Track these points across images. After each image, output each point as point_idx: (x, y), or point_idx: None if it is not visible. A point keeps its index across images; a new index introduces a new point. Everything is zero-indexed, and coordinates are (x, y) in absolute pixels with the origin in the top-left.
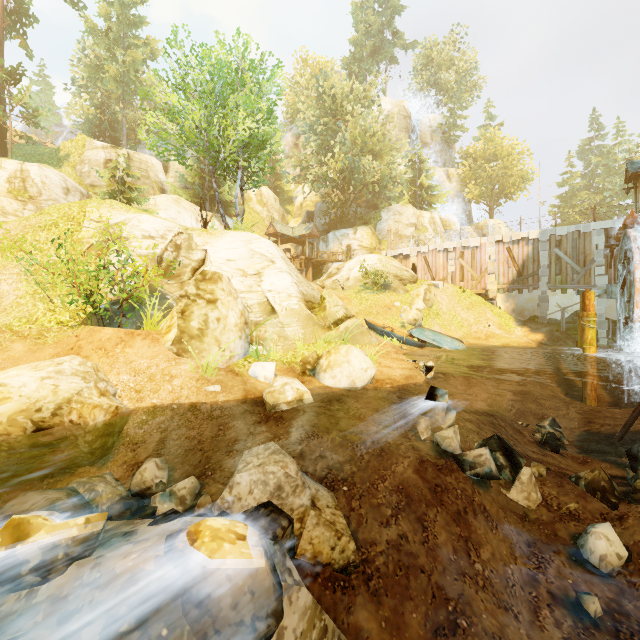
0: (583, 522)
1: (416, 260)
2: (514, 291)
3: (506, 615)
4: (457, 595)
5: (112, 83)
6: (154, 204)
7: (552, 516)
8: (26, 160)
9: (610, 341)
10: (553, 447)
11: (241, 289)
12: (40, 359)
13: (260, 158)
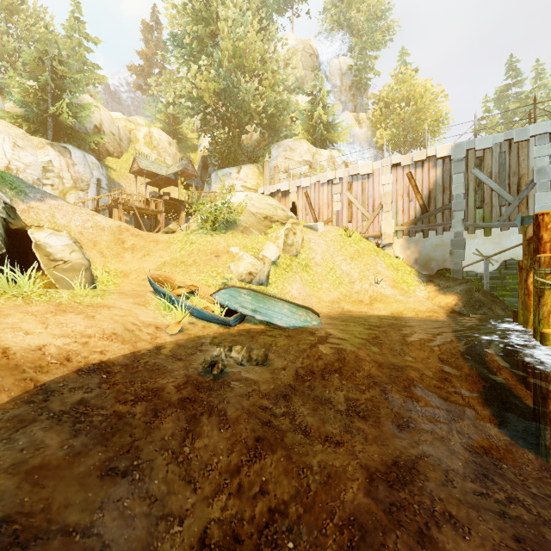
0: None
1: (296, 197)
2: (417, 234)
3: None
4: None
5: None
6: None
7: None
8: None
9: None
10: None
11: None
12: None
13: None
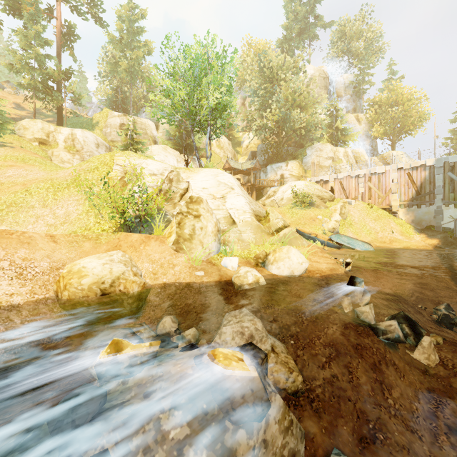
0: None
1: (333, 184)
2: (413, 206)
3: (412, 436)
4: (375, 418)
5: (124, 73)
6: (150, 151)
7: (448, 373)
8: (73, 127)
9: None
10: (448, 325)
11: (212, 208)
12: (99, 252)
13: (222, 117)
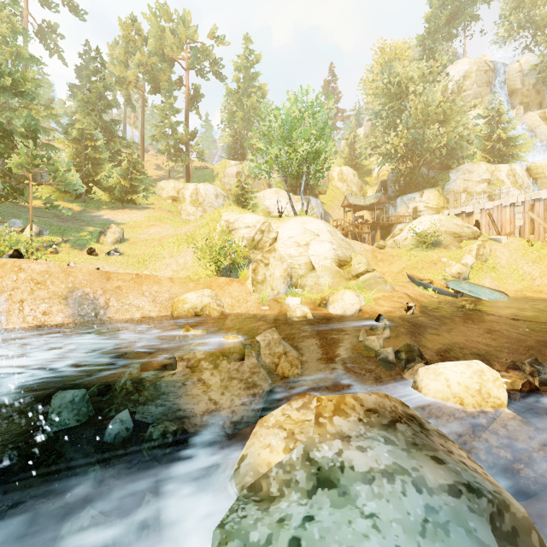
0: None
1: (479, 217)
2: None
3: None
4: None
5: (240, 122)
6: (263, 196)
7: None
8: (198, 180)
9: None
10: None
11: (295, 255)
12: (198, 290)
13: (317, 163)
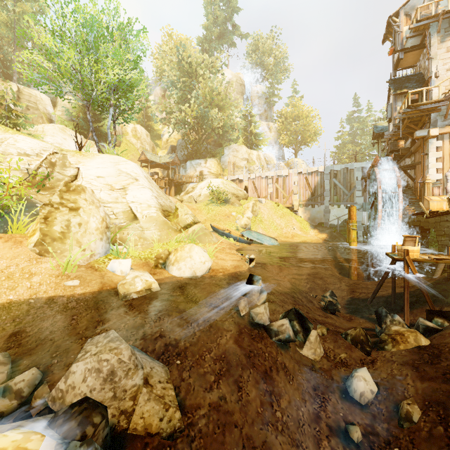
0: (350, 367)
1: (247, 183)
2: (309, 206)
3: None
4: (262, 443)
5: (3, 27)
6: (42, 131)
7: (330, 365)
8: None
9: (364, 238)
10: (332, 311)
11: (108, 200)
12: None
13: (129, 99)
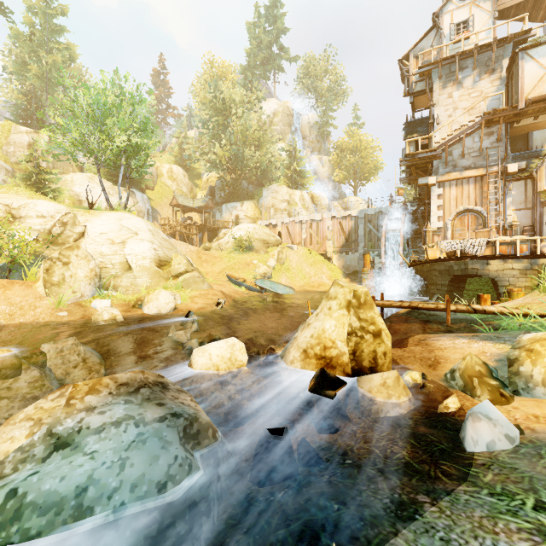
0: None
1: (281, 228)
2: (343, 253)
3: None
4: None
5: (36, 79)
6: (71, 180)
7: None
8: None
9: None
10: None
11: (108, 253)
12: None
13: (138, 158)
